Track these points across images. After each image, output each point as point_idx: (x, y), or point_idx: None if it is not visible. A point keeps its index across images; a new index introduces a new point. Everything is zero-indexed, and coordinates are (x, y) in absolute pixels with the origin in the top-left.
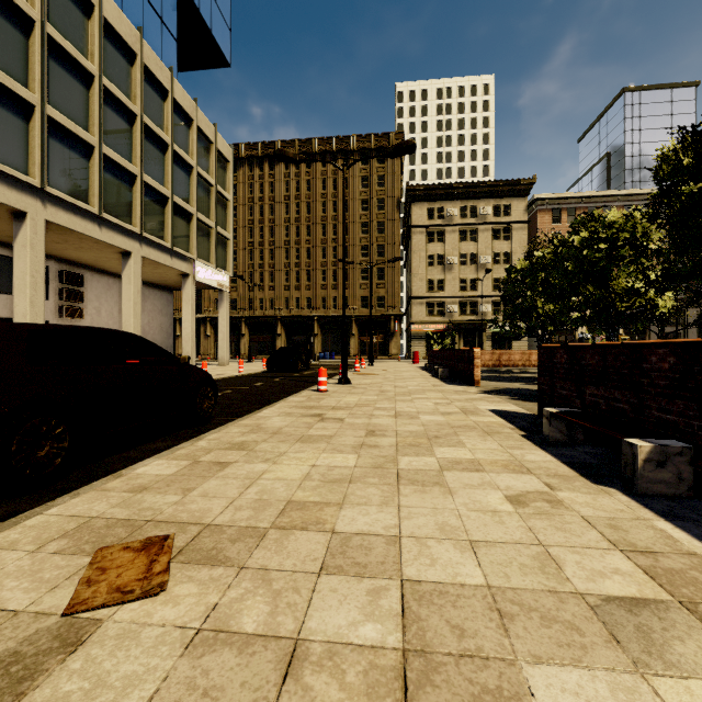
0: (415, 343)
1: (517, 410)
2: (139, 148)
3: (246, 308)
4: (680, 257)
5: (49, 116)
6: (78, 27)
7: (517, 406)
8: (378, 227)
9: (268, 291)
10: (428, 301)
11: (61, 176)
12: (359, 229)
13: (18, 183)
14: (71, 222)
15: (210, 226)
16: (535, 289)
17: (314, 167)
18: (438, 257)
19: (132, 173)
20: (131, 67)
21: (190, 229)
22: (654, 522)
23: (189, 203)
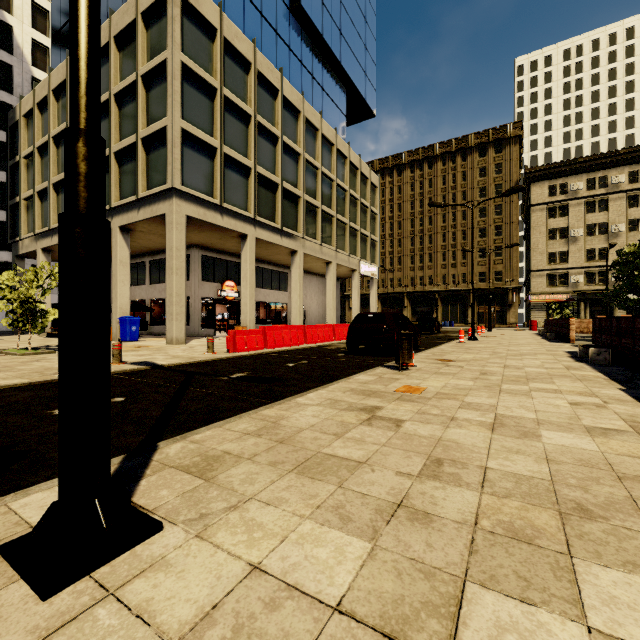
0: (534, 313)
1: None
2: (335, 200)
3: (379, 287)
4: None
5: (305, 200)
6: (312, 146)
7: None
8: (496, 210)
9: (396, 272)
10: (548, 273)
11: (307, 228)
12: (476, 214)
13: (295, 237)
14: (311, 251)
15: (366, 235)
16: None
17: (435, 167)
18: (560, 230)
19: (332, 216)
20: (331, 153)
21: (356, 241)
22: (583, 365)
23: (356, 224)
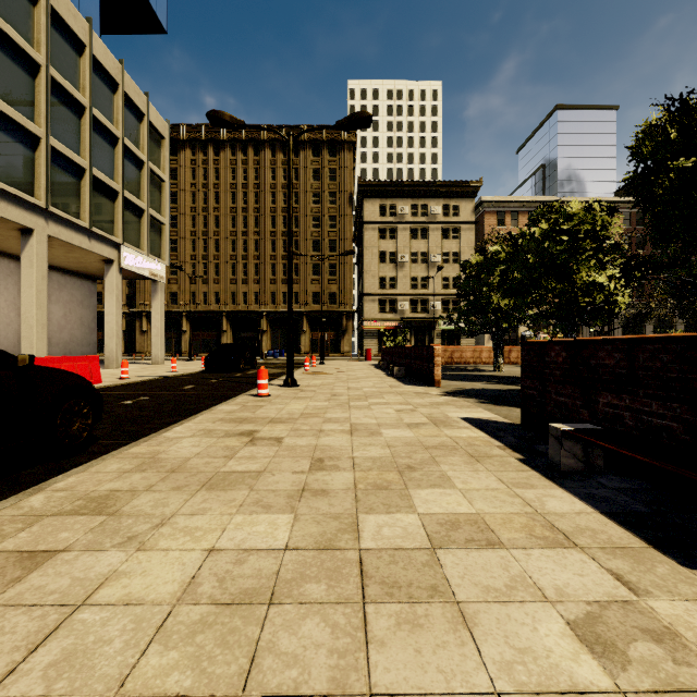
0: (367, 341)
1: (494, 418)
2: (44, 105)
3: (188, 302)
4: (657, 245)
5: None
6: None
7: (491, 412)
8: (330, 222)
9: (212, 284)
10: (380, 298)
11: None
12: (310, 223)
13: None
14: None
15: (140, 207)
16: (490, 284)
17: (262, 155)
18: (390, 254)
19: (34, 134)
20: (32, 7)
21: (114, 209)
22: None
23: (113, 179)
